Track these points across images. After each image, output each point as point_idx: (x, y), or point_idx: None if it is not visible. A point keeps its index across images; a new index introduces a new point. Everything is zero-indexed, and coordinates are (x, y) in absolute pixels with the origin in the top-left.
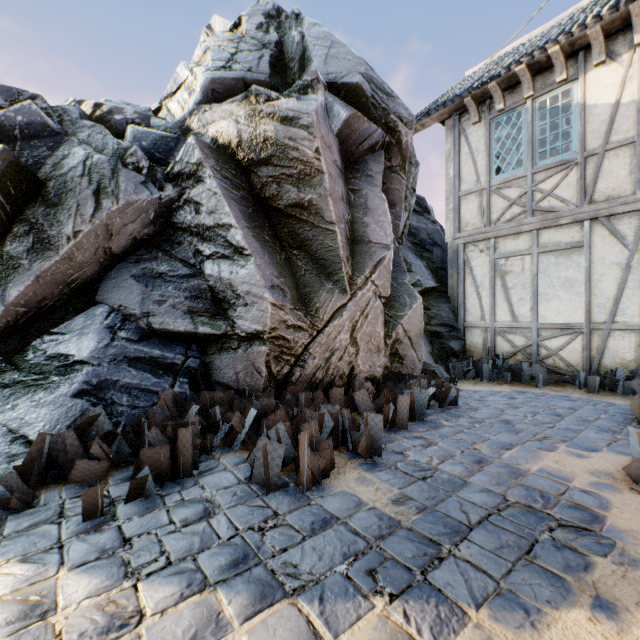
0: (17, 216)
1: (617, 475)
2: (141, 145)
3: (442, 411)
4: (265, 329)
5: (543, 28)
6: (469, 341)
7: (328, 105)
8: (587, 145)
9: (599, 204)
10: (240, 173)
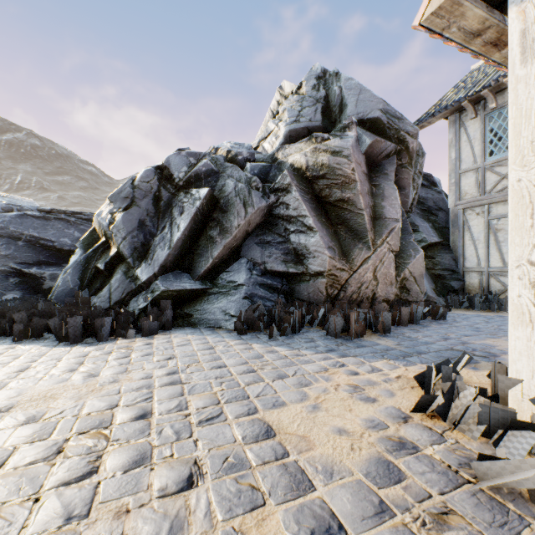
0: (209, 218)
1: None
2: (254, 173)
3: (433, 321)
4: (325, 270)
5: None
6: (467, 282)
7: (358, 136)
8: None
9: None
10: (308, 184)
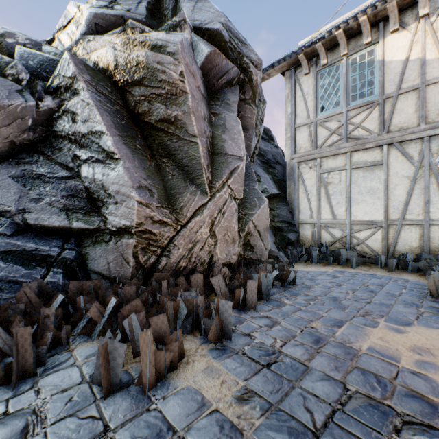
0: None
1: (435, 351)
2: (28, 64)
3: (283, 290)
4: (132, 224)
5: (352, 13)
6: (302, 233)
7: (194, 43)
8: (385, 90)
9: (394, 133)
10: (116, 91)
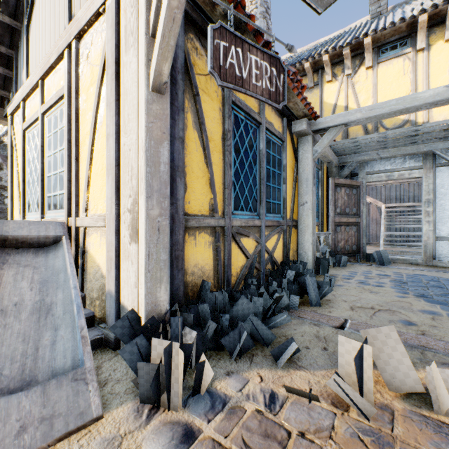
0: None
1: None
2: None
3: None
4: None
5: None
6: None
7: None
8: None
9: None
10: None
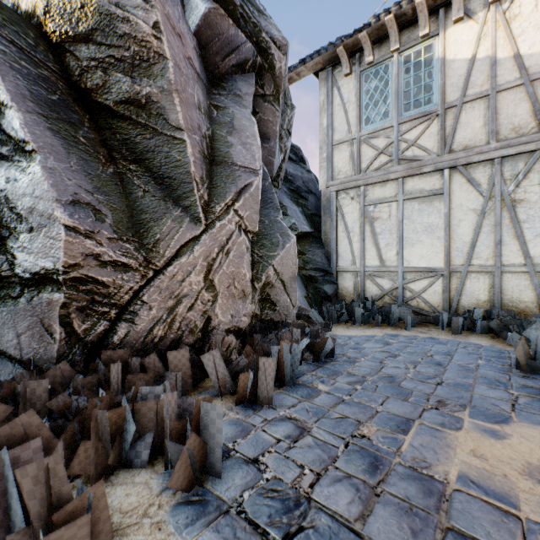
0: None
1: None
2: None
3: (317, 367)
4: (57, 266)
5: None
6: (341, 285)
7: None
8: (447, 98)
9: (458, 153)
10: (46, 48)
